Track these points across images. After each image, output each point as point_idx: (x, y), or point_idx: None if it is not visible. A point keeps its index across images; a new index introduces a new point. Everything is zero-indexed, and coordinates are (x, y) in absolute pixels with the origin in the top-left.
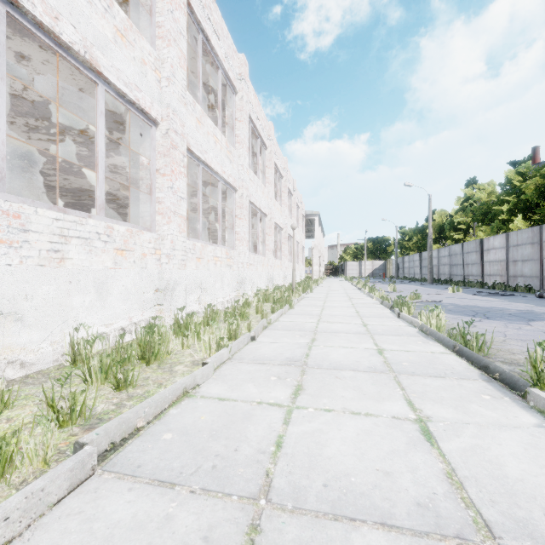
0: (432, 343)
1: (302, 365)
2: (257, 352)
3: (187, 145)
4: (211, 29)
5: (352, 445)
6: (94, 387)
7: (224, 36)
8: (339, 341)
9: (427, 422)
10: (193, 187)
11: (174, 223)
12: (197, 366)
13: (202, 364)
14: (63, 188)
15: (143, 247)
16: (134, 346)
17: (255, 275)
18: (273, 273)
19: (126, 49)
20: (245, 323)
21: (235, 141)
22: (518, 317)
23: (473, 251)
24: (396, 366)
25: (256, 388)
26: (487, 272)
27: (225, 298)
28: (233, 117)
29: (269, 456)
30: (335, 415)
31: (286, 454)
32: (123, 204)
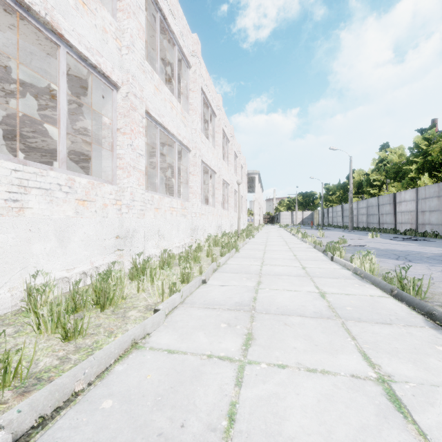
0: (368, 286)
1: (251, 310)
2: (208, 296)
3: (146, 108)
4: (168, 9)
5: (315, 418)
6: (42, 337)
7: (179, 17)
8: (282, 283)
9: (390, 384)
10: (153, 148)
11: (134, 177)
12: (150, 311)
13: (153, 311)
14: (42, 149)
15: (104, 198)
16: (89, 291)
17: (206, 223)
18: (222, 222)
19: (87, 17)
20: (197, 266)
21: (189, 109)
22: (436, 260)
23: (387, 203)
24: (341, 311)
25: (206, 338)
26: (399, 221)
27: (180, 243)
28: (187, 87)
29: (221, 435)
30: (290, 373)
31: (240, 432)
32: (95, 163)
